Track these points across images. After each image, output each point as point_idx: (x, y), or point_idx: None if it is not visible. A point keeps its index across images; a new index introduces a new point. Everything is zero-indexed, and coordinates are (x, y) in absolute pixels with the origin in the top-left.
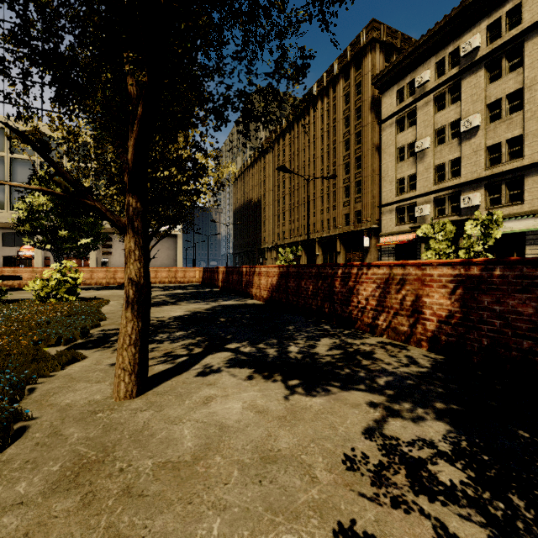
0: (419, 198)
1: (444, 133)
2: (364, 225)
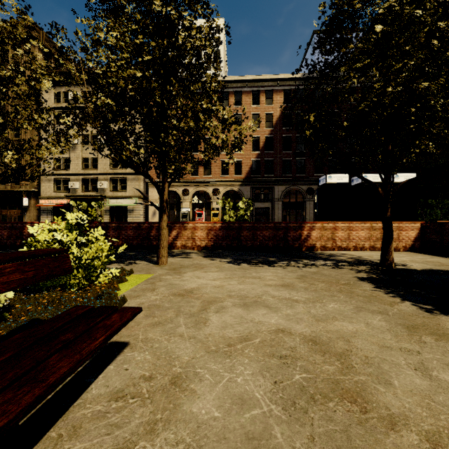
0: (72, 176)
1: (88, 138)
2: (23, 187)
